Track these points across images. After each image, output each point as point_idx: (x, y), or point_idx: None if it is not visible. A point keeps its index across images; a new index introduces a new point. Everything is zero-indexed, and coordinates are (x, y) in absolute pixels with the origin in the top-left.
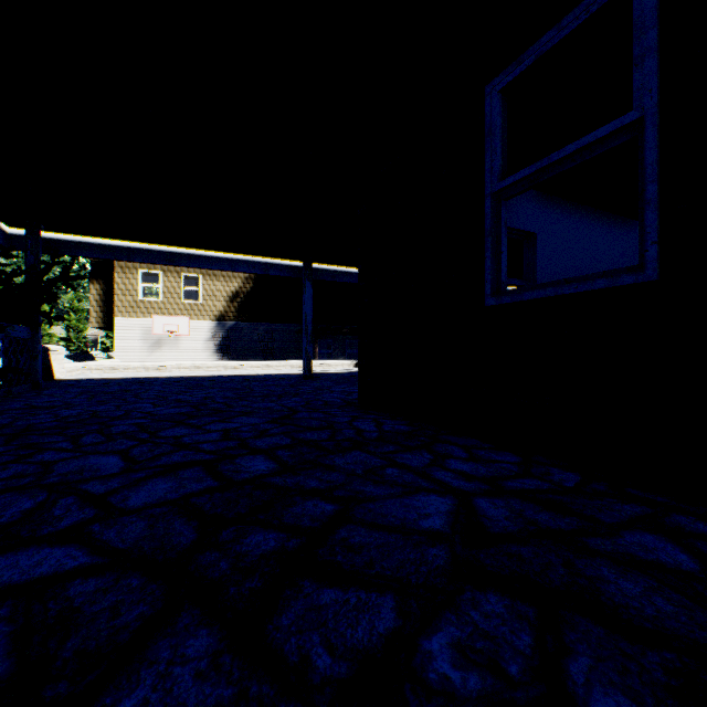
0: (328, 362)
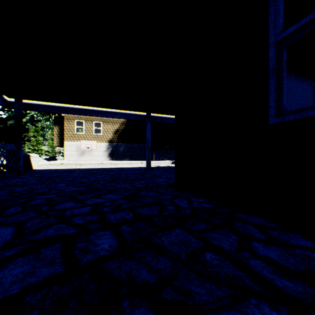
0: (159, 161)
